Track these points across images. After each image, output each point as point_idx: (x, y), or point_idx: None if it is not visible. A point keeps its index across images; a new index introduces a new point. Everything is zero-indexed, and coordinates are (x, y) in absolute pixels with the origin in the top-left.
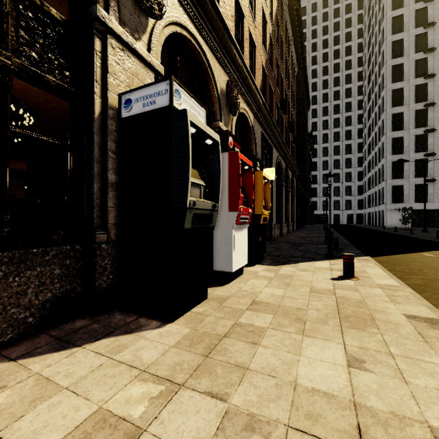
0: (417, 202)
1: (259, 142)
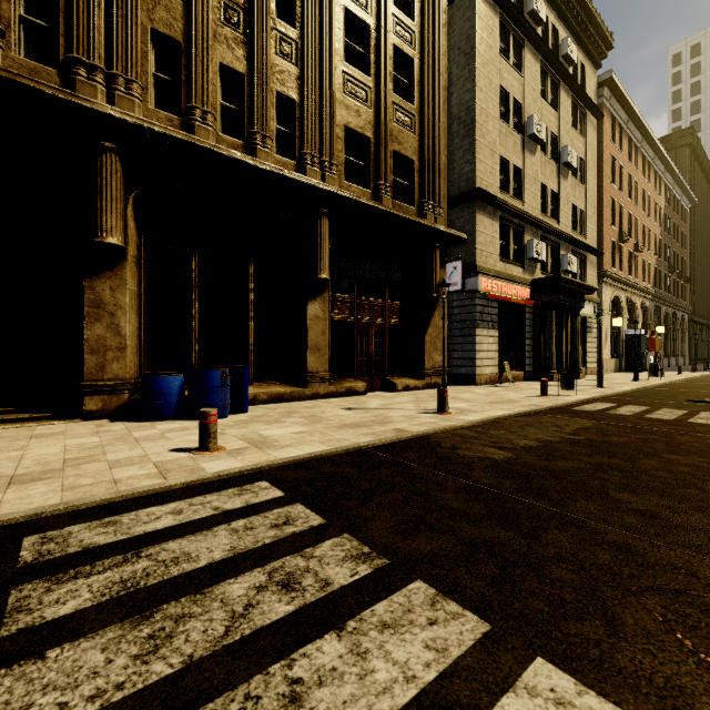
0: None
1: (652, 311)
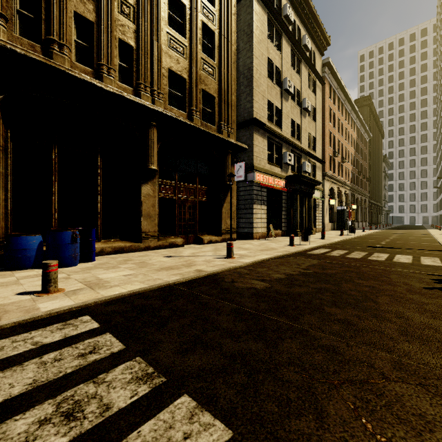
0: None
1: (350, 196)
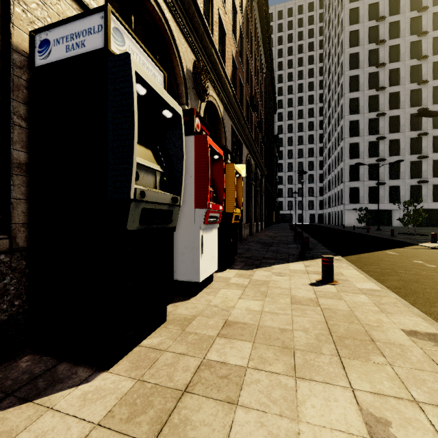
0: (370, 203)
1: (229, 136)
